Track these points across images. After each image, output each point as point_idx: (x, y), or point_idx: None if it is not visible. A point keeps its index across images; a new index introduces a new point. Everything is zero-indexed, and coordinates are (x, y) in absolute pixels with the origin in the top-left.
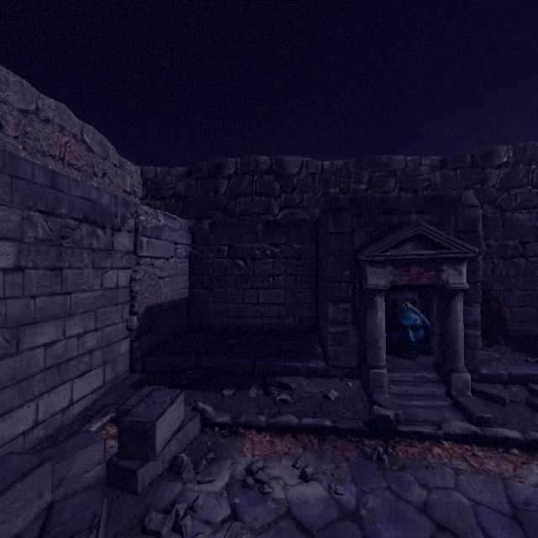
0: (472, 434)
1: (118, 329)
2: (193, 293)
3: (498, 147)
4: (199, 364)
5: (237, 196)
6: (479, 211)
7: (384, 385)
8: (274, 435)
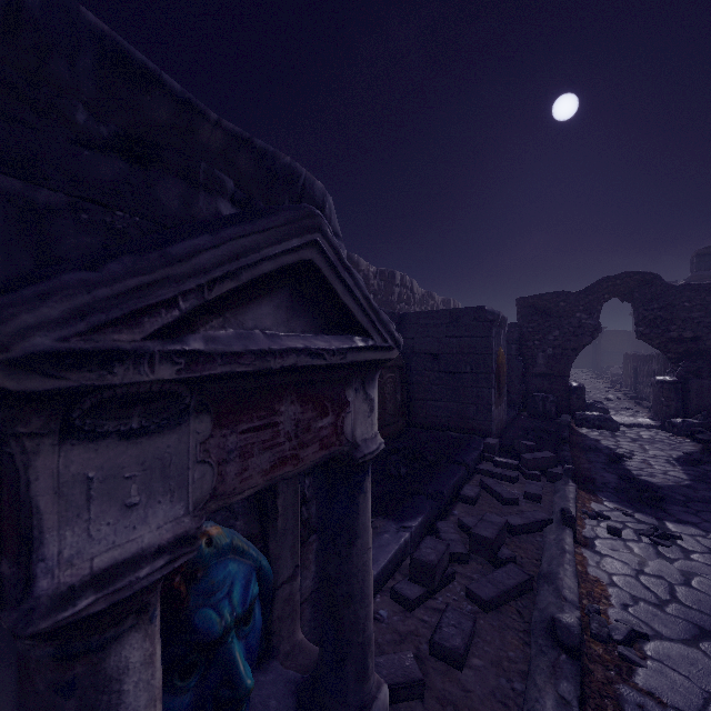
0: None
1: None
2: None
3: None
4: None
5: None
6: (344, 251)
7: None
8: None
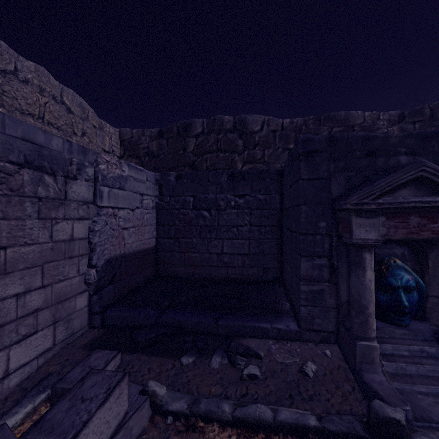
0: None
1: (74, 283)
2: (160, 243)
3: None
4: (159, 321)
5: (203, 153)
6: None
7: (375, 361)
8: (242, 435)
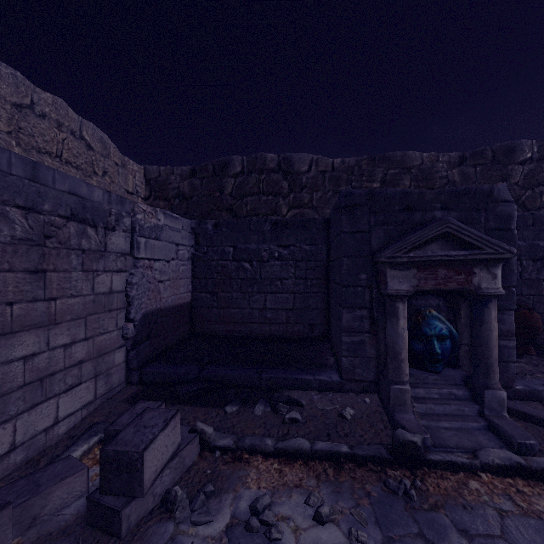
0: (515, 465)
1: (112, 337)
2: (196, 298)
3: (522, 142)
4: (201, 376)
5: (243, 195)
6: (513, 207)
7: (407, 403)
8: (283, 462)
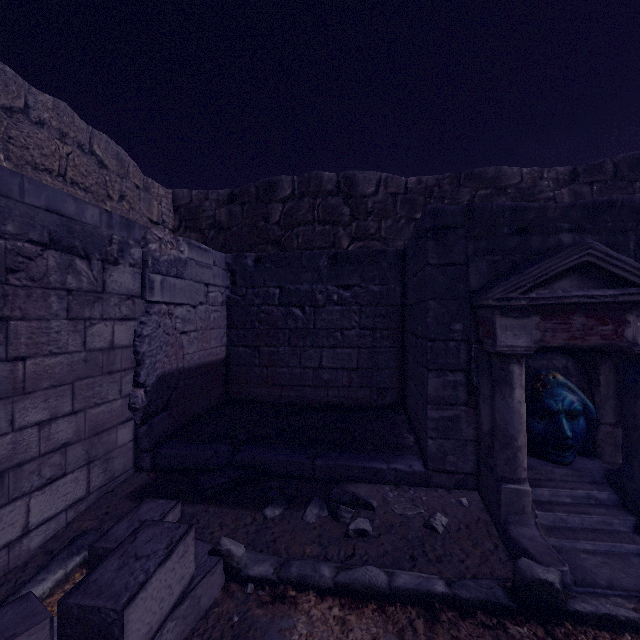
0: None
1: (114, 408)
2: (233, 353)
3: None
4: (233, 461)
5: (294, 225)
6: None
7: (526, 510)
8: (347, 606)
